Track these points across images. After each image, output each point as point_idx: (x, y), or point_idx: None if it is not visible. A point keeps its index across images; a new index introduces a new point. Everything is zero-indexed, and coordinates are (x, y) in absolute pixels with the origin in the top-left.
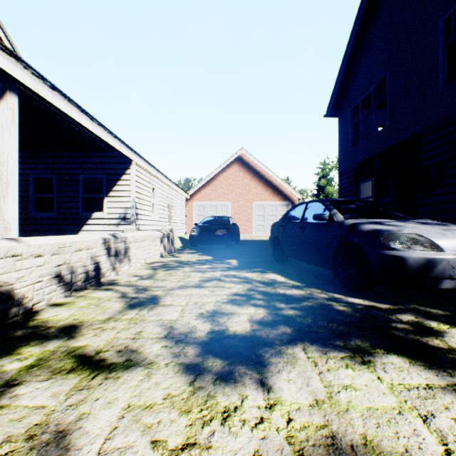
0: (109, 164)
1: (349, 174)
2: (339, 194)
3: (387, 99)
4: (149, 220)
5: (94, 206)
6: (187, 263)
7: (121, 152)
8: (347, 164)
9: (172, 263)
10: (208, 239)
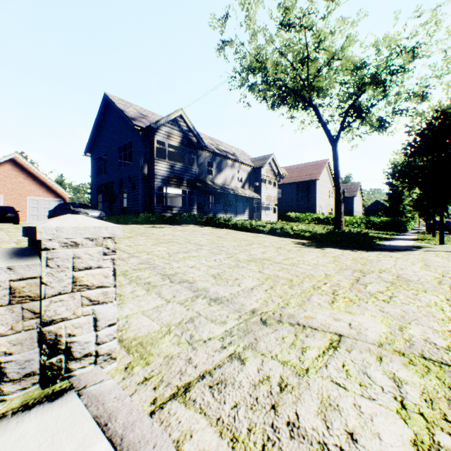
0: None
1: (95, 190)
2: (91, 199)
3: (106, 163)
4: None
5: None
6: None
7: None
8: (94, 184)
9: None
10: (1, 219)
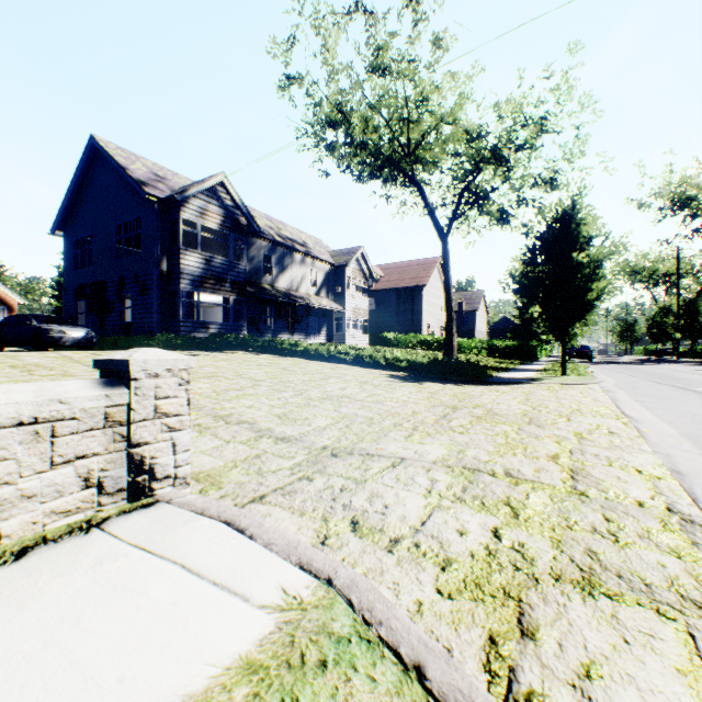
0: None
1: (72, 292)
2: (65, 307)
3: (94, 249)
4: None
5: None
6: None
7: None
8: (71, 284)
9: None
10: None
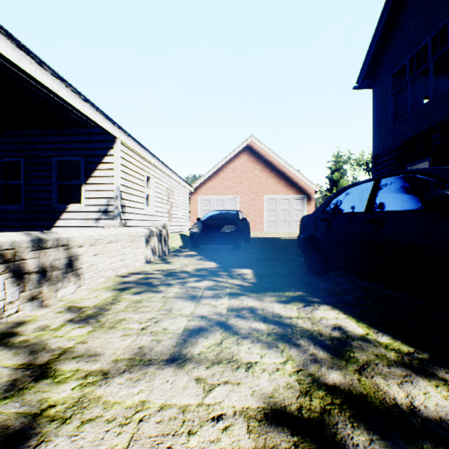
0: (87, 144)
1: (389, 156)
2: None
3: None
4: (142, 214)
5: (71, 197)
6: (177, 277)
7: (97, 123)
8: (386, 144)
9: (155, 277)
10: (212, 238)
